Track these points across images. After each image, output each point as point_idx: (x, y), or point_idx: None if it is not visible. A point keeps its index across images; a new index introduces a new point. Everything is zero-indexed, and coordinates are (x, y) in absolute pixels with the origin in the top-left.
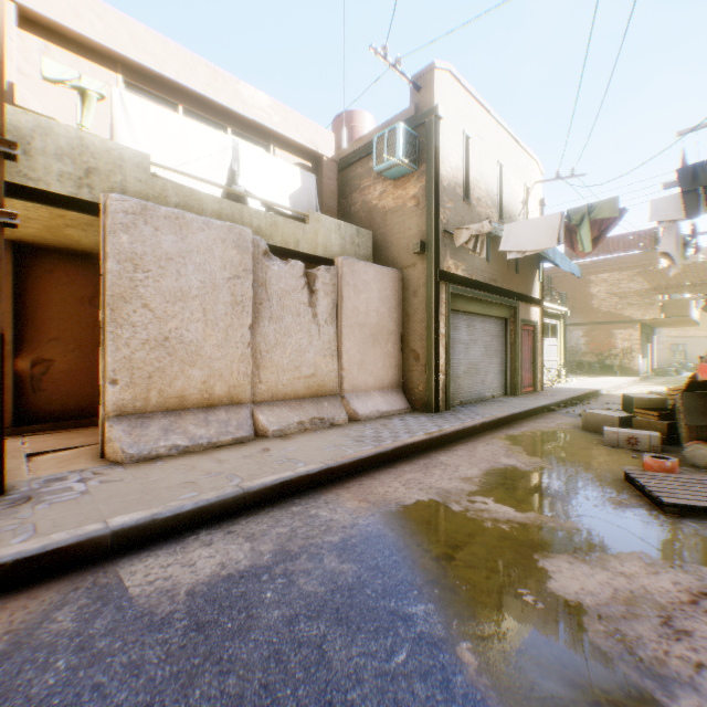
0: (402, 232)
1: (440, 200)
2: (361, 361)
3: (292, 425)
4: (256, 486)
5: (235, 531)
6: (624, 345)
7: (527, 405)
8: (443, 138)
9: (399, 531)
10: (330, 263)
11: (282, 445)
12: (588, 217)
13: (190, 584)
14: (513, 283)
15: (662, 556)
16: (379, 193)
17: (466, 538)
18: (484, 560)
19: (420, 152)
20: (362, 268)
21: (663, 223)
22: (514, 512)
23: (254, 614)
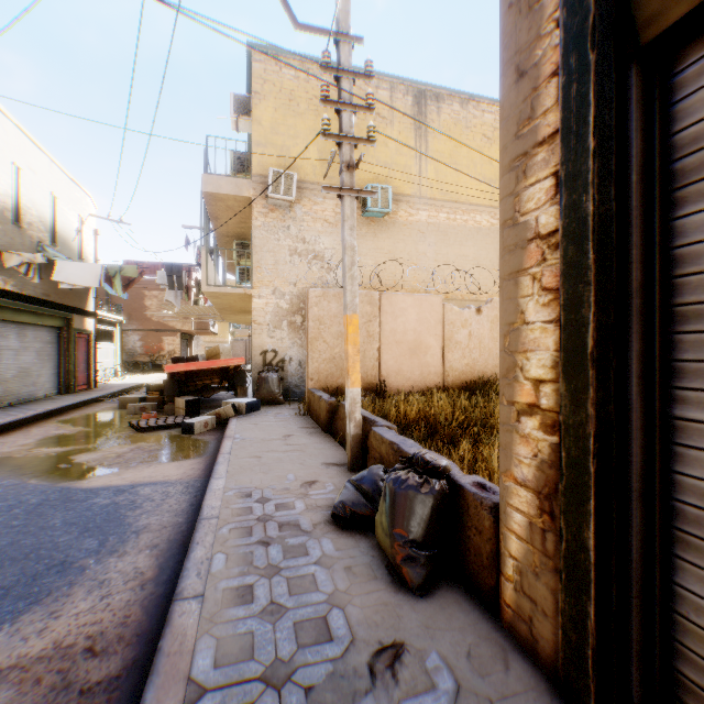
0: None
1: None
2: None
3: None
4: None
5: None
6: (171, 348)
7: (81, 399)
8: None
9: None
10: None
11: None
12: (121, 273)
13: None
14: (68, 298)
15: (130, 444)
16: None
17: (30, 462)
18: (42, 464)
19: None
20: None
21: (165, 286)
22: (61, 449)
23: None
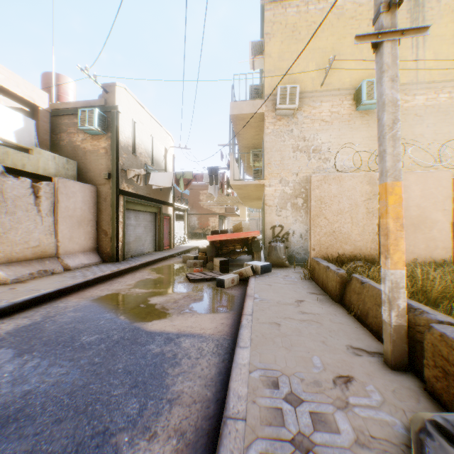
0: (97, 165)
1: (119, 153)
2: (71, 237)
3: (26, 275)
4: (21, 300)
5: (16, 318)
6: (213, 224)
7: (163, 255)
8: (121, 121)
9: (99, 302)
10: (49, 179)
11: (24, 285)
12: (183, 177)
13: (6, 332)
14: (159, 195)
15: (183, 291)
16: (82, 139)
17: (126, 299)
18: (131, 302)
19: (108, 125)
20: (72, 184)
21: (207, 183)
22: (145, 290)
23: (45, 329)
